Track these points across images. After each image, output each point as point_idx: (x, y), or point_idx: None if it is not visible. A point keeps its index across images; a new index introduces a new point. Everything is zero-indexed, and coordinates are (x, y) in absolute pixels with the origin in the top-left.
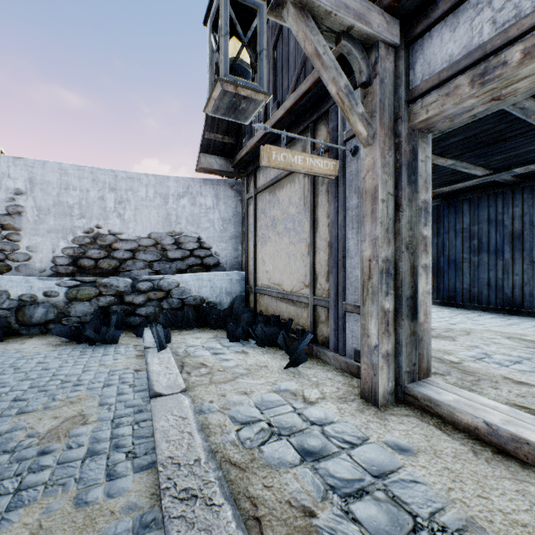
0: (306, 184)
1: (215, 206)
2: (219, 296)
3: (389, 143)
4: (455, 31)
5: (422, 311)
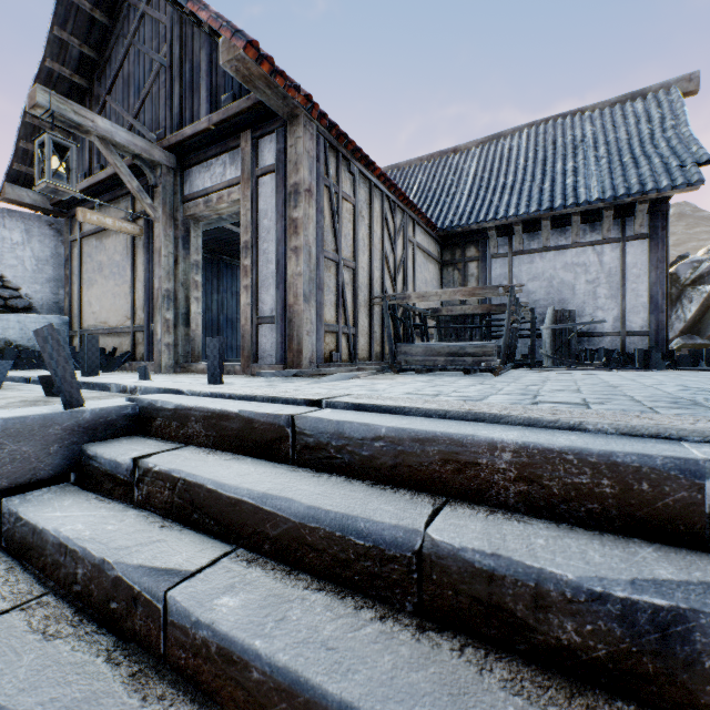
0: (129, 237)
1: (26, 242)
2: (33, 339)
3: (171, 224)
4: (200, 175)
5: (195, 323)
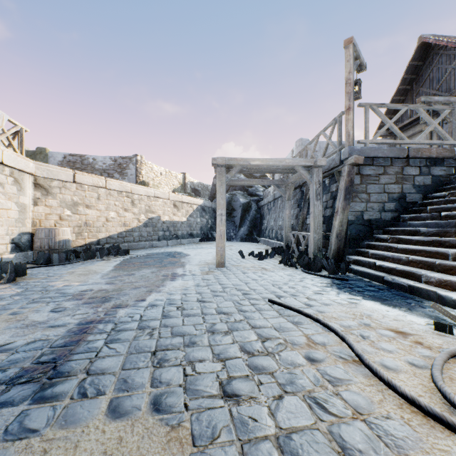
0: (427, 134)
1: None
2: None
3: None
4: None
5: None
